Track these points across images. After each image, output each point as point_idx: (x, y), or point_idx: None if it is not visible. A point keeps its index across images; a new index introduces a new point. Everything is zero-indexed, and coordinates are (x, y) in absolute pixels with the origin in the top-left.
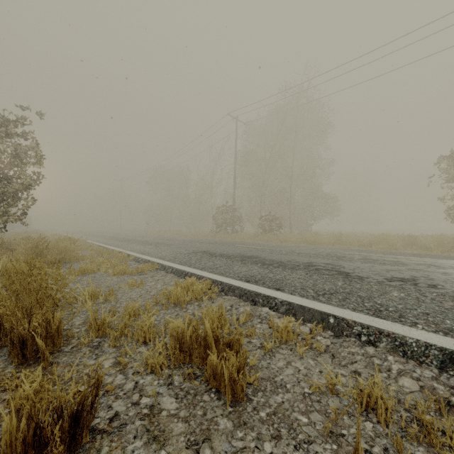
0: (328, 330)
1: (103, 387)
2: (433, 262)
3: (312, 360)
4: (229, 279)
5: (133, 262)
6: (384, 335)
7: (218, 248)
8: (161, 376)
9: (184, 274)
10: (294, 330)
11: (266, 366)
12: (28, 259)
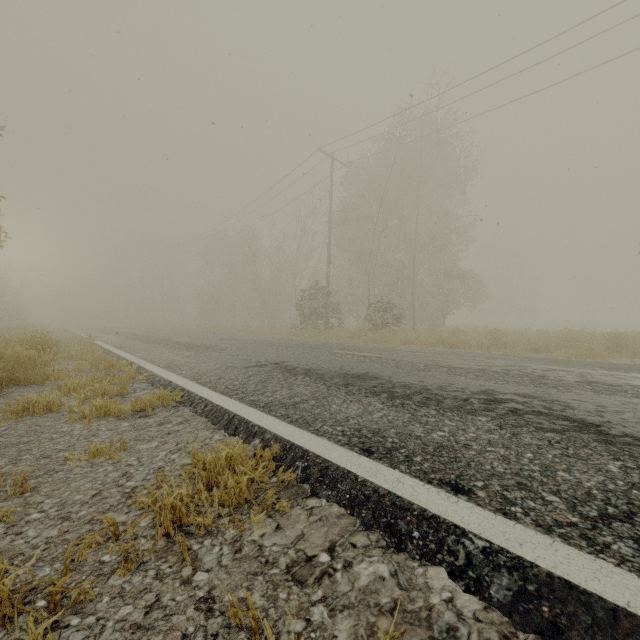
0: None
1: None
2: None
3: None
4: (322, 443)
5: (143, 386)
6: None
7: (301, 357)
8: None
9: (226, 419)
10: None
11: None
12: None
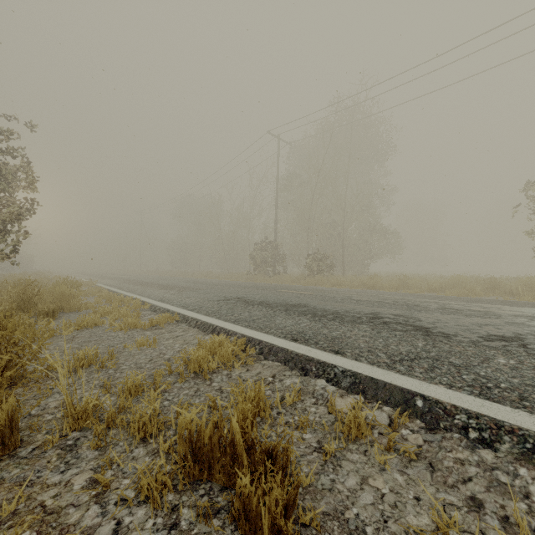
0: (416, 418)
1: (62, 534)
2: (534, 312)
3: (400, 475)
4: (270, 337)
5: (149, 312)
6: (506, 431)
7: (256, 294)
8: (160, 508)
9: (212, 328)
10: (365, 417)
11: (329, 486)
12: (9, 309)
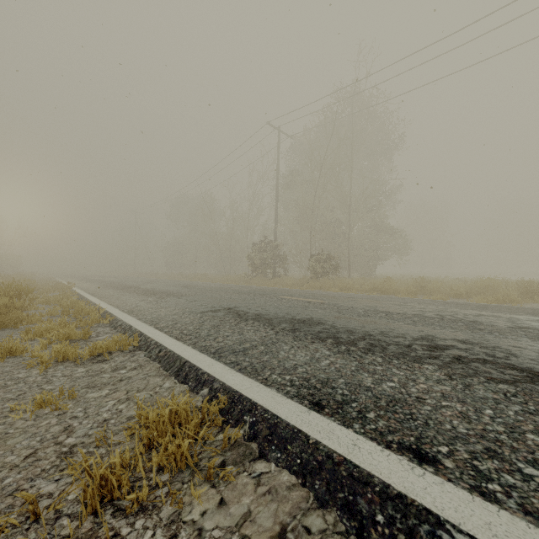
0: None
1: None
2: None
3: None
4: (270, 395)
5: (106, 330)
6: None
7: (252, 302)
8: None
9: (178, 365)
10: None
11: None
12: None
